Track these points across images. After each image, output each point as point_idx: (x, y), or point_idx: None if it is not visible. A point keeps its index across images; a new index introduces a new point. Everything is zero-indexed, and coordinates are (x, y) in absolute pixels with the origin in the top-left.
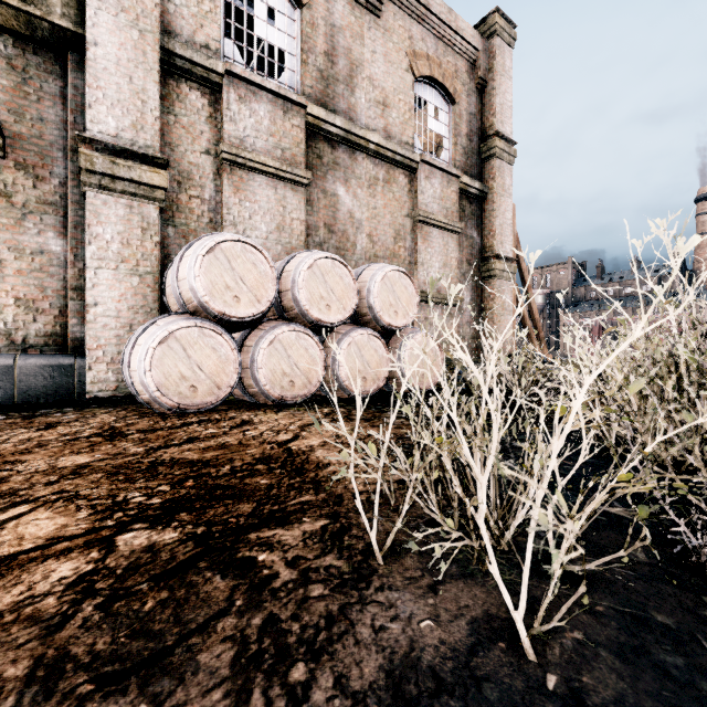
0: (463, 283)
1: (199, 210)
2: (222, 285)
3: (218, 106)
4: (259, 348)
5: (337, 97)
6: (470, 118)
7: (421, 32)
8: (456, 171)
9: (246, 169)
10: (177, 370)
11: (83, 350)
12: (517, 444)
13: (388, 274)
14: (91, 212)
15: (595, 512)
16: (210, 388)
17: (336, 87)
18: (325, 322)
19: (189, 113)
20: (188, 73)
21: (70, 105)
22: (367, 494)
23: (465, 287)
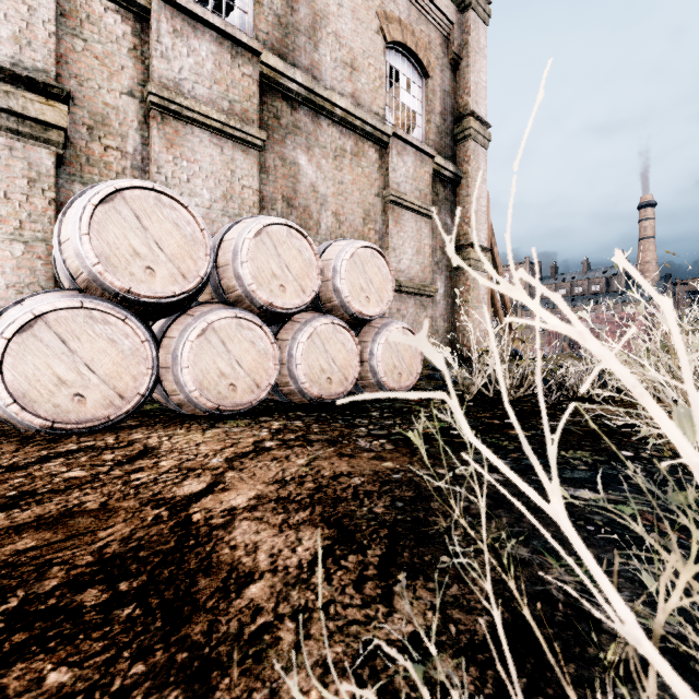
0: (437, 272)
1: (119, 165)
2: (126, 250)
3: (145, 37)
4: (184, 340)
5: (298, 50)
6: (443, 96)
7: None
8: (430, 150)
9: (183, 120)
10: (50, 372)
11: None
12: (575, 493)
13: (358, 251)
14: None
15: None
16: (107, 397)
17: (296, 38)
18: (278, 306)
19: (104, 40)
20: None
21: None
22: None
23: (439, 277)
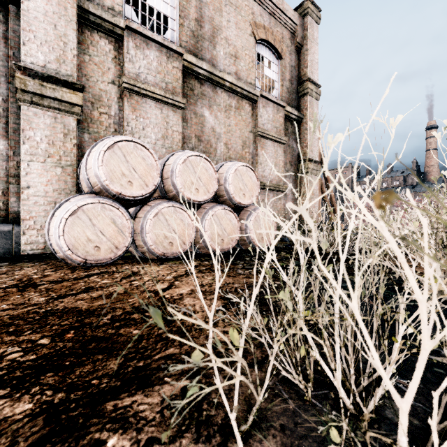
0: (287, 177)
1: (107, 122)
2: (119, 173)
3: (120, 51)
4: (146, 219)
5: (204, 50)
6: (291, 69)
7: (260, 10)
8: (283, 103)
9: (141, 95)
10: (84, 235)
11: (20, 220)
12: None
13: (238, 168)
14: (24, 120)
15: (430, 362)
16: (110, 248)
17: (203, 43)
18: (195, 200)
19: (99, 54)
20: (99, 26)
21: (10, 43)
22: (225, 345)
23: (288, 180)
